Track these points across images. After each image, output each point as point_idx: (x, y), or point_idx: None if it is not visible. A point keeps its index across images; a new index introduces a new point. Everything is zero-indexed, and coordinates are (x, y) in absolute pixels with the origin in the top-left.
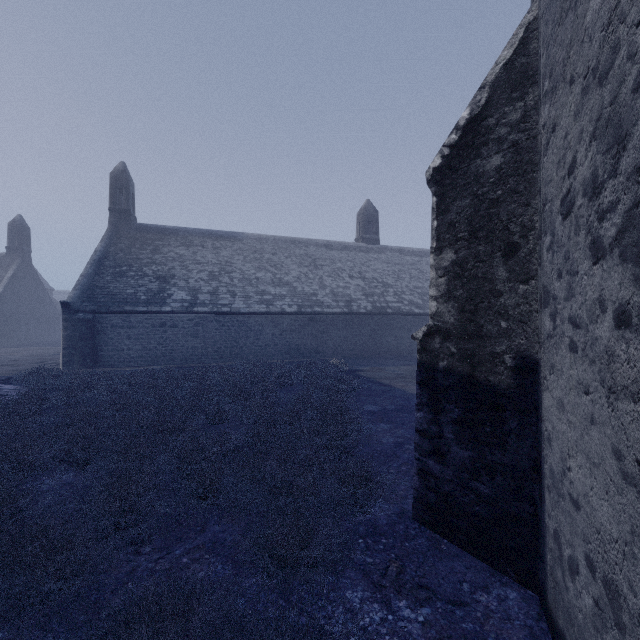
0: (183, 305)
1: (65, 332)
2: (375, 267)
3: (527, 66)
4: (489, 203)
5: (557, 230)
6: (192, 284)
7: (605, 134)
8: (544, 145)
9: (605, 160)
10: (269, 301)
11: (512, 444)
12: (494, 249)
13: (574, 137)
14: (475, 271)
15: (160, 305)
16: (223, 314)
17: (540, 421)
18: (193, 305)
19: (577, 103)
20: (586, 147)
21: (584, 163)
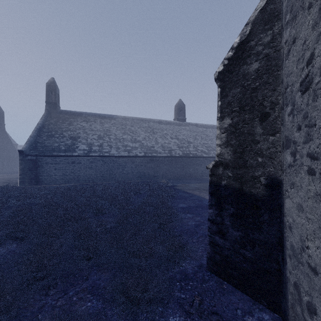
0: (84, 152)
1: (21, 166)
2: (183, 133)
3: (274, 9)
4: (251, 90)
5: (297, 101)
6: (89, 141)
7: None
8: (286, 53)
9: None
10: (129, 150)
11: (265, 228)
12: (254, 116)
13: (312, 40)
14: (243, 129)
15: (72, 152)
16: (105, 157)
17: (283, 216)
18: (89, 152)
19: (315, 18)
20: None
21: None
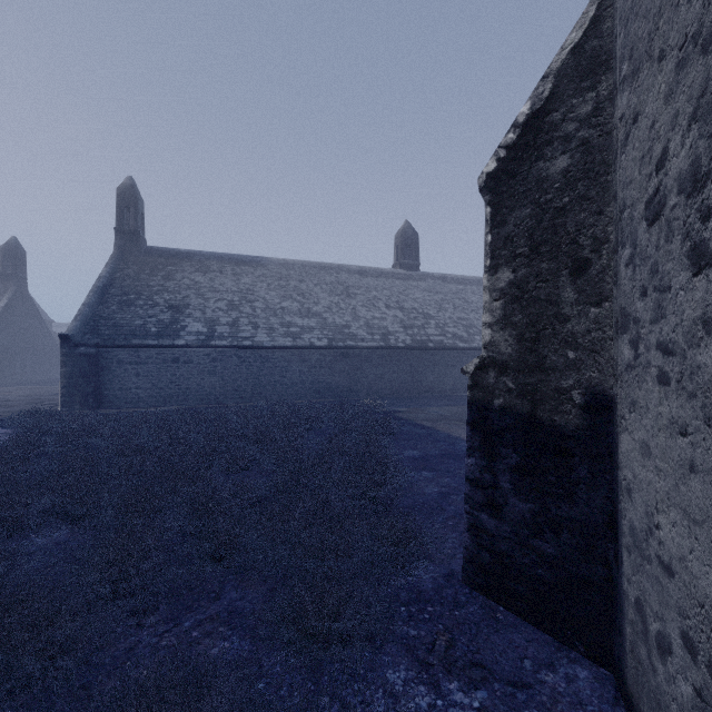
0: (199, 338)
1: (64, 368)
2: (415, 296)
3: (600, 50)
4: (554, 212)
5: (640, 239)
6: (209, 314)
7: (711, 112)
8: (622, 141)
9: (711, 144)
10: (296, 334)
11: (581, 495)
12: (560, 266)
13: (665, 124)
14: (537, 293)
15: (173, 338)
16: (244, 348)
17: (616, 468)
18: (210, 338)
19: (669, 82)
20: (683, 133)
21: (680, 153)
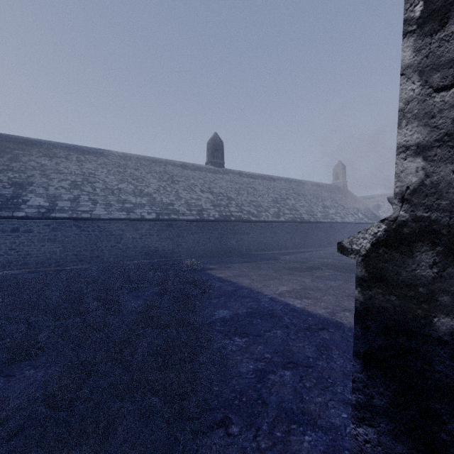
0: (39, 211)
1: None
2: (221, 184)
3: None
4: None
5: None
6: (52, 191)
7: None
8: None
9: None
10: (130, 209)
11: None
12: None
13: None
14: None
15: (12, 210)
16: (83, 220)
17: None
18: (51, 211)
19: None
20: None
21: None
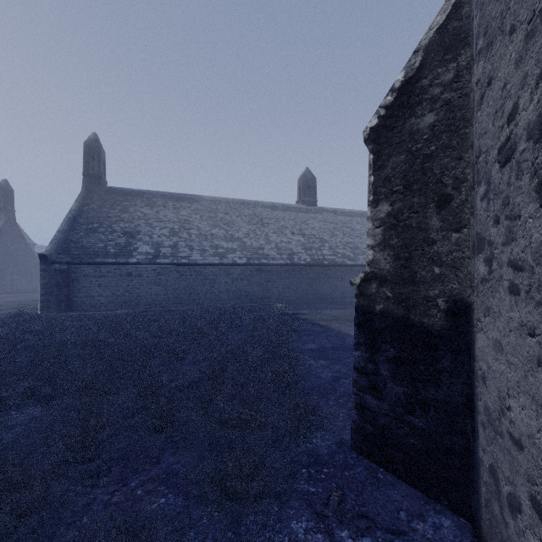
0: (147, 257)
1: (43, 281)
2: (313, 225)
3: (459, 29)
4: (423, 158)
5: (494, 178)
6: (155, 239)
7: None
8: (478, 101)
9: None
10: (222, 254)
11: (445, 381)
12: (428, 200)
13: (515, 84)
14: (410, 221)
15: (127, 257)
16: (182, 265)
17: (473, 360)
18: (156, 257)
19: (519, 50)
20: (531, 90)
21: (529, 107)
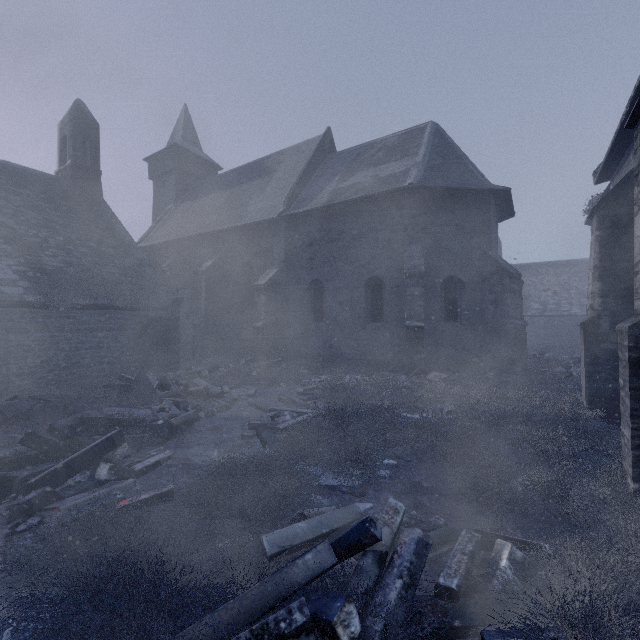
0: (538, 312)
1: None
2: None
3: None
4: None
5: None
6: (542, 299)
7: None
8: None
9: None
10: None
11: None
12: None
13: None
14: None
15: (524, 312)
16: (564, 316)
17: None
18: (544, 311)
19: None
20: None
21: None
